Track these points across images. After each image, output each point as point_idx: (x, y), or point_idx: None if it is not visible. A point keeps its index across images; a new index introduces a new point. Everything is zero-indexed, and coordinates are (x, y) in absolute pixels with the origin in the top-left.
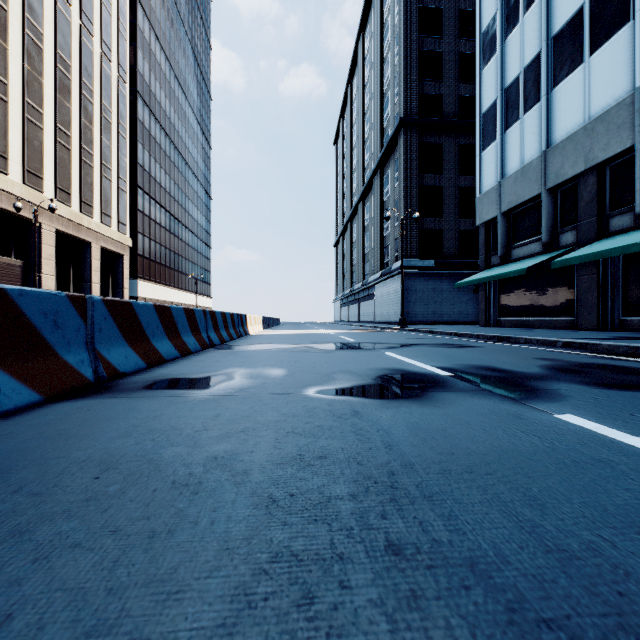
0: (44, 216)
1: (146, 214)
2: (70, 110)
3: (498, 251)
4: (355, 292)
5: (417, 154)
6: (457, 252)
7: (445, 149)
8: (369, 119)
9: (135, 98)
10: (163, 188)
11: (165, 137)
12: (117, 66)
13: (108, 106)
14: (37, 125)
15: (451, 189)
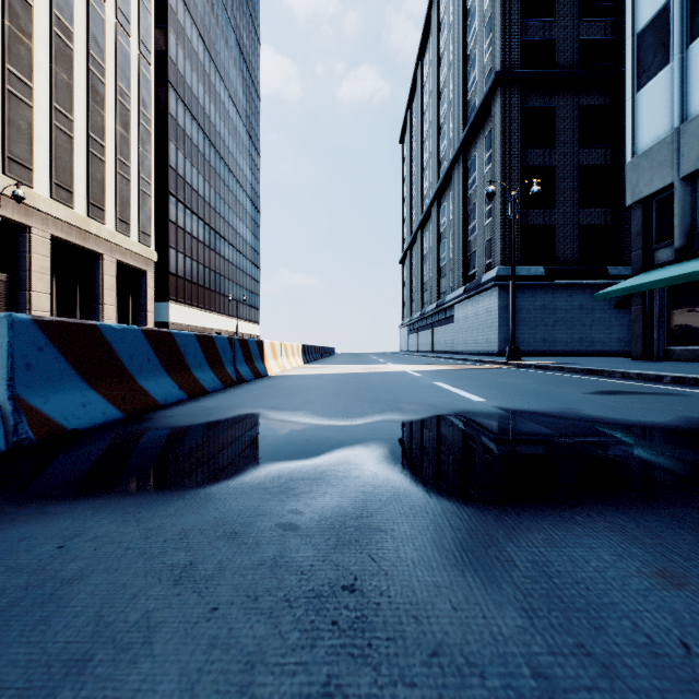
0: (35, 218)
1: (180, 226)
2: (72, 88)
3: (674, 239)
4: (427, 315)
5: (519, 122)
6: (576, 256)
7: (558, 114)
8: (446, 97)
9: (166, 90)
10: (201, 197)
11: (204, 138)
12: (138, 43)
13: (126, 89)
14: (24, 101)
15: (567, 169)
